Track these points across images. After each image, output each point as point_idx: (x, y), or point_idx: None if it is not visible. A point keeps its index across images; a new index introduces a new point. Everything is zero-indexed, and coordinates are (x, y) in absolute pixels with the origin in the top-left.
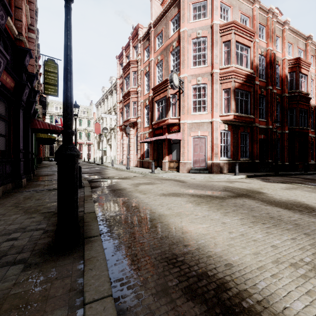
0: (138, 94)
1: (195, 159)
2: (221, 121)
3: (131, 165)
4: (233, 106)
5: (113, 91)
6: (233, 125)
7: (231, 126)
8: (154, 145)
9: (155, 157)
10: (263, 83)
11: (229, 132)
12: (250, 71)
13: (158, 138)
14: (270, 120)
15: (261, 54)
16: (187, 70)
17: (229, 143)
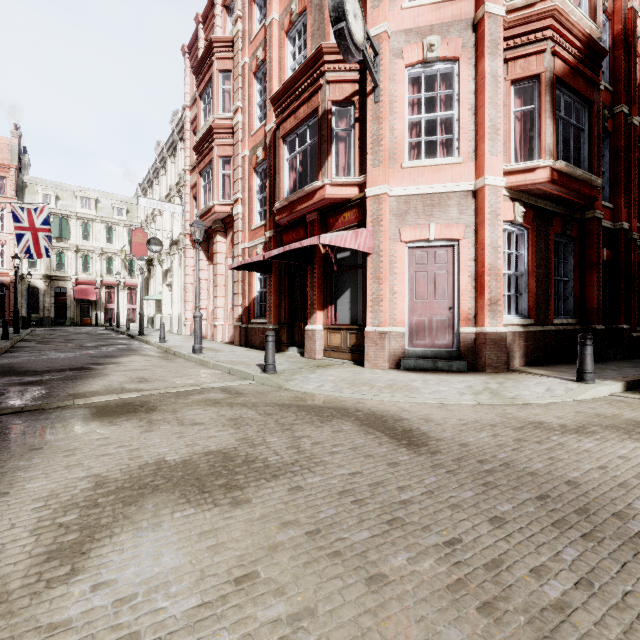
0: (235, 133)
1: (418, 320)
2: (506, 192)
3: (218, 338)
4: (549, 137)
5: (177, 144)
6: (537, 210)
7: (532, 213)
8: (279, 279)
9: (282, 315)
10: (607, 95)
11: (524, 231)
12: (591, 31)
13: (290, 245)
14: (624, 206)
15: (603, 6)
16: (391, 14)
17: (524, 270)
